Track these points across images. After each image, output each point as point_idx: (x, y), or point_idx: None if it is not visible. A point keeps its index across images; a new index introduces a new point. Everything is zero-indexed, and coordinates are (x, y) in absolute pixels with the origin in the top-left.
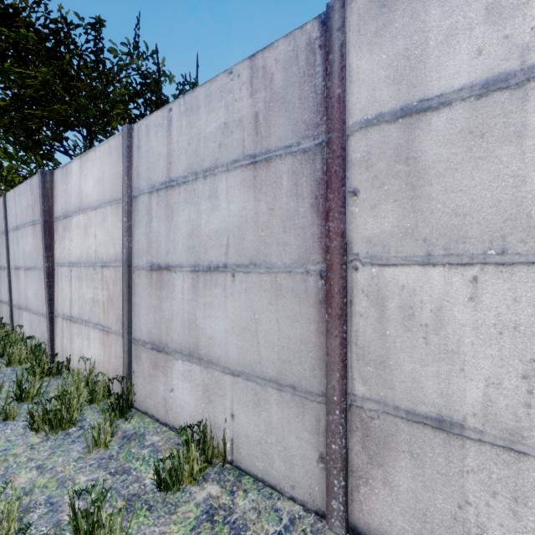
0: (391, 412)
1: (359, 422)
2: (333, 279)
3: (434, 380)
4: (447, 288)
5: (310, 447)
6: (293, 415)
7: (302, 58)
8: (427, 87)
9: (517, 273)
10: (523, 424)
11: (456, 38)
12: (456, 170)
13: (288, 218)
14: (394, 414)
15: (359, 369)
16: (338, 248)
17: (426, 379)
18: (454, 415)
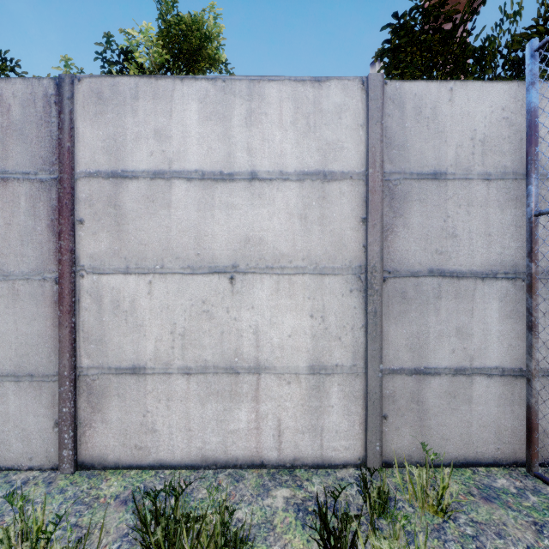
0: (107, 372)
1: (85, 386)
2: (64, 284)
3: (131, 345)
4: (137, 288)
5: (47, 419)
6: (31, 399)
7: (39, 104)
8: (126, 163)
9: (168, 278)
10: (171, 358)
11: (141, 141)
12: (141, 218)
13: (26, 234)
14: (108, 372)
15: (85, 348)
16: (68, 261)
17: (127, 345)
18: (141, 362)
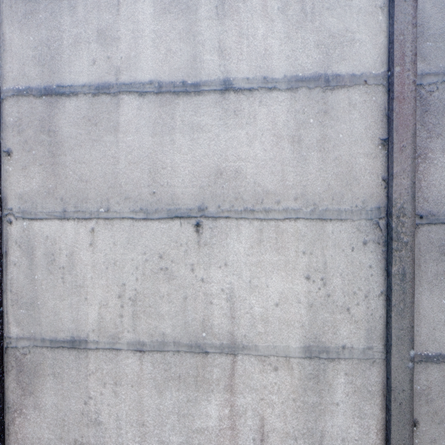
0: (39, 345)
1: (14, 361)
2: None
3: (69, 311)
4: (77, 237)
5: None
6: None
7: None
8: (63, 76)
9: (115, 225)
10: (119, 329)
11: (80, 45)
12: (81, 147)
13: None
14: (41, 345)
15: (13, 313)
16: None
17: (64, 311)
18: (81, 334)
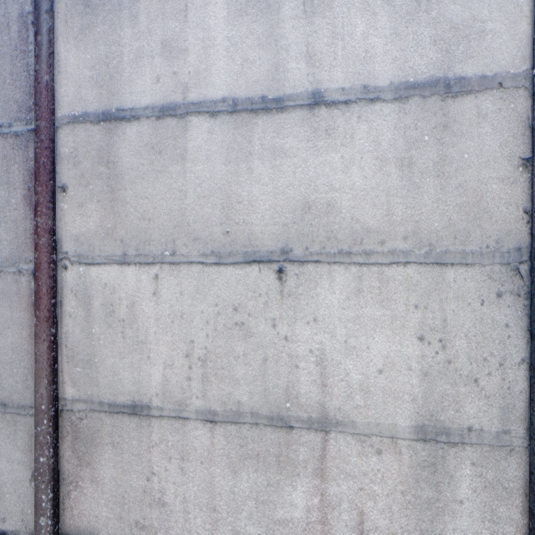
0: (97, 408)
1: (69, 426)
2: (41, 279)
3: (129, 370)
4: (138, 285)
5: (23, 468)
6: (4, 437)
7: (14, 28)
8: (123, 98)
9: (182, 271)
10: (187, 394)
11: (142, 61)
12: (143, 179)
13: None
14: (99, 410)
15: (69, 371)
16: (46, 246)
17: (124, 371)
18: (144, 398)
